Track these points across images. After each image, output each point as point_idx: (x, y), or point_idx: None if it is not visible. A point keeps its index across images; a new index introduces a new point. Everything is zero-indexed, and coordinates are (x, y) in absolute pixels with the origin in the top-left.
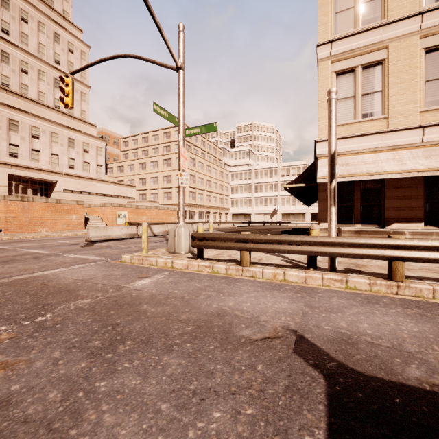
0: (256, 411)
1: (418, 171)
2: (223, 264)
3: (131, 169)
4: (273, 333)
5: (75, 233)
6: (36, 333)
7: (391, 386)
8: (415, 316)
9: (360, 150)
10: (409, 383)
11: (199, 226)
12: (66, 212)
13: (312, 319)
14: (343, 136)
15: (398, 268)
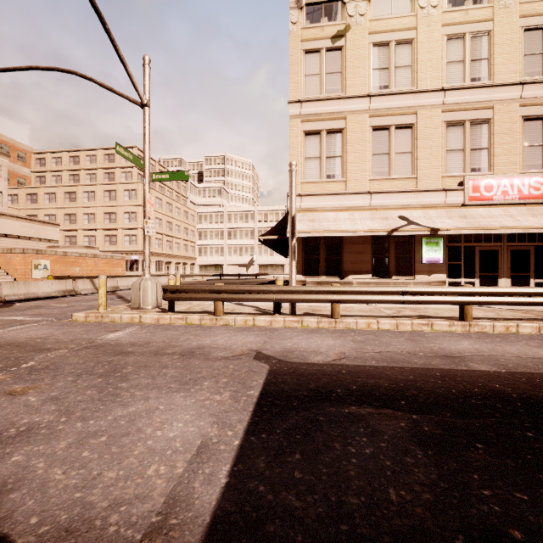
0: (229, 380)
1: (364, 231)
2: (197, 315)
3: (51, 200)
4: (241, 352)
5: None
6: (35, 372)
7: (303, 364)
8: (336, 337)
9: (325, 208)
10: (313, 362)
11: (170, 278)
12: None
13: (269, 344)
14: (311, 194)
15: (336, 308)
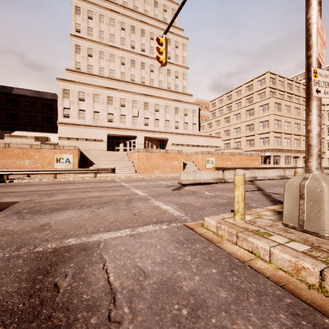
0: None
1: None
2: None
3: (217, 124)
4: None
5: (176, 175)
6: None
7: None
8: None
9: None
10: None
11: None
12: (171, 159)
13: None
14: None
15: None
